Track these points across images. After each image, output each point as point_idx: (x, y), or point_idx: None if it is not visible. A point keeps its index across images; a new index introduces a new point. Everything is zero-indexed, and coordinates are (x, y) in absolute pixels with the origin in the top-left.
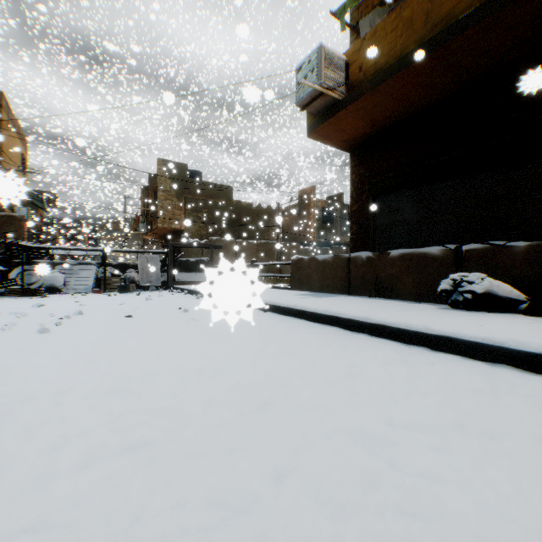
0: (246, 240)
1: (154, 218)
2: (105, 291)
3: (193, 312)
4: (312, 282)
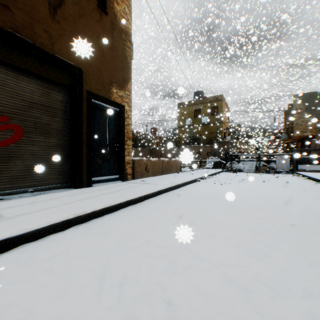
0: None
1: (291, 130)
2: (259, 172)
3: (290, 183)
4: None
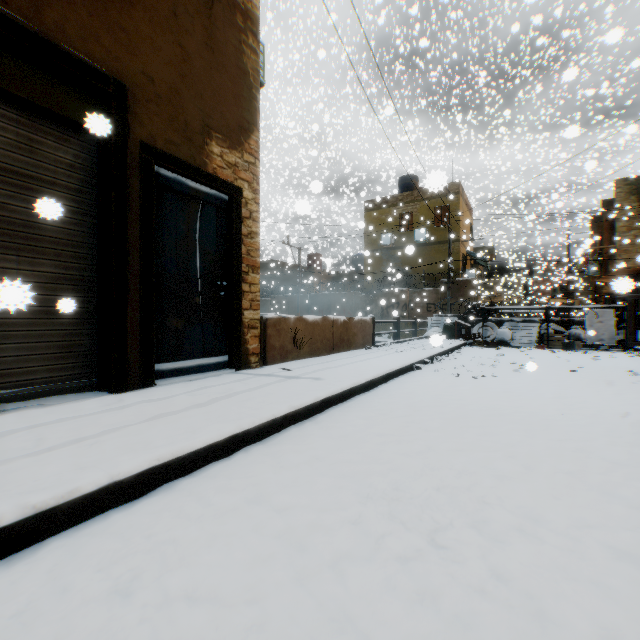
0: None
1: (608, 257)
2: (546, 347)
3: None
4: None
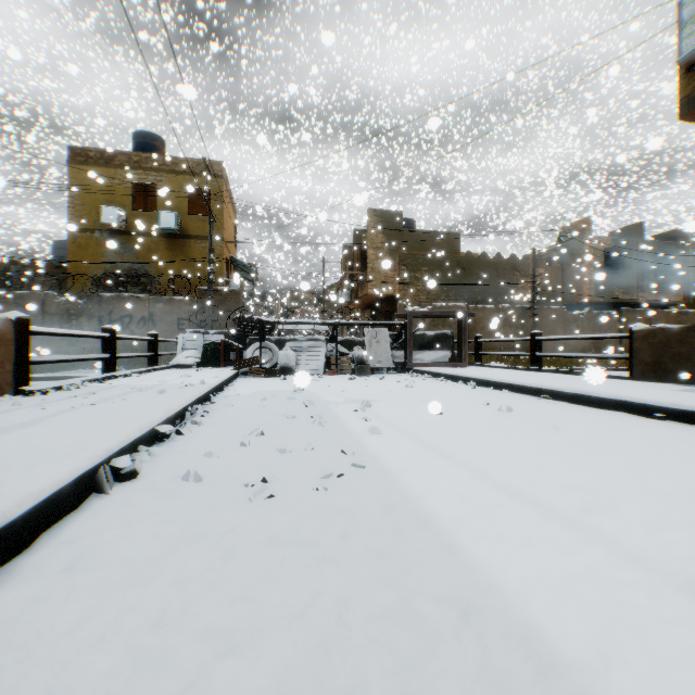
0: (480, 305)
1: (361, 284)
2: (336, 373)
3: (520, 411)
4: (690, 368)
